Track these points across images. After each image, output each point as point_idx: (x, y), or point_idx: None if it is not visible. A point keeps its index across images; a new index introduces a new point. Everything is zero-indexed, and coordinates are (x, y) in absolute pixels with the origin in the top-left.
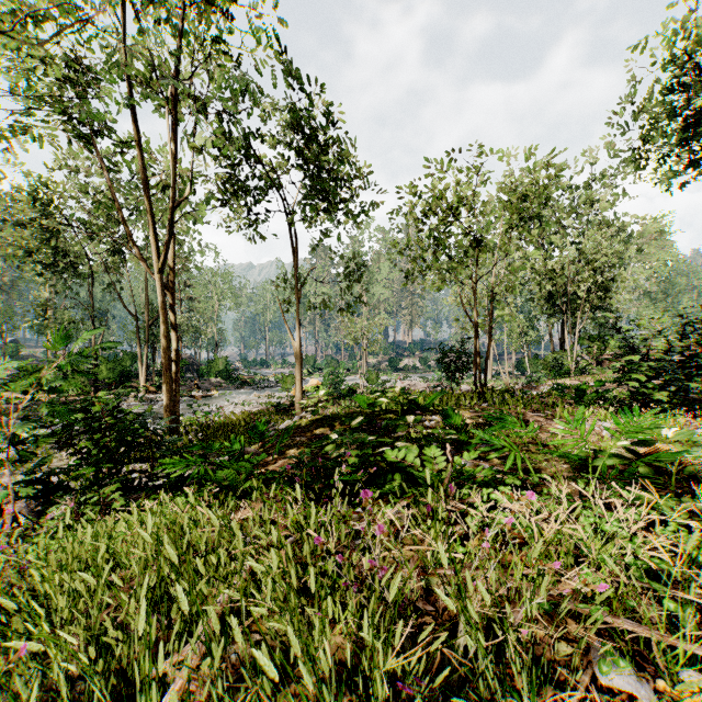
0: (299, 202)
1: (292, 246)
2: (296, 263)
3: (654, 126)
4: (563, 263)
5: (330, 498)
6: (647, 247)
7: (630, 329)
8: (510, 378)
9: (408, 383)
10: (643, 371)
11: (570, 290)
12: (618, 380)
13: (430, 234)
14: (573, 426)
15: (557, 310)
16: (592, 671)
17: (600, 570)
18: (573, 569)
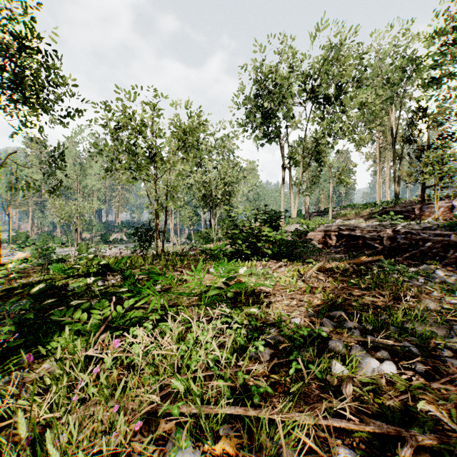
0: None
1: None
2: None
3: (250, 114)
4: (210, 178)
5: None
6: (248, 175)
7: (235, 216)
8: (184, 245)
9: (114, 251)
10: (241, 238)
11: (214, 193)
12: (229, 243)
13: (122, 143)
14: (196, 273)
15: (208, 205)
16: None
17: (188, 372)
18: (172, 377)
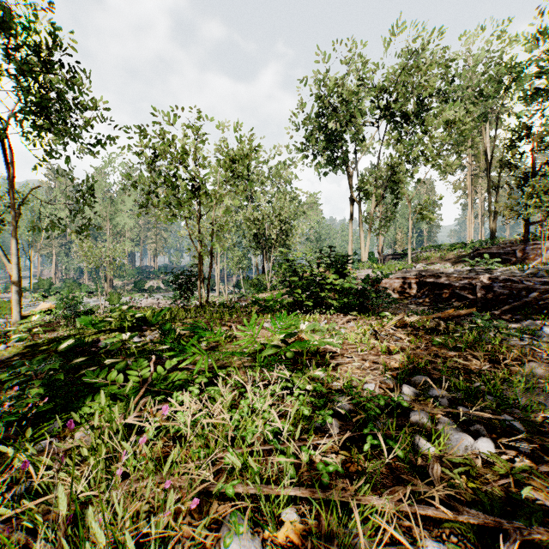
0: (15, 113)
1: (6, 160)
2: (13, 180)
3: (311, 137)
4: (263, 214)
5: (5, 439)
6: (308, 211)
7: (293, 260)
8: (232, 294)
9: (150, 301)
10: (301, 286)
11: (267, 233)
12: (287, 293)
13: (161, 174)
14: (249, 328)
15: (260, 246)
16: (219, 548)
17: (243, 445)
18: (225, 451)
